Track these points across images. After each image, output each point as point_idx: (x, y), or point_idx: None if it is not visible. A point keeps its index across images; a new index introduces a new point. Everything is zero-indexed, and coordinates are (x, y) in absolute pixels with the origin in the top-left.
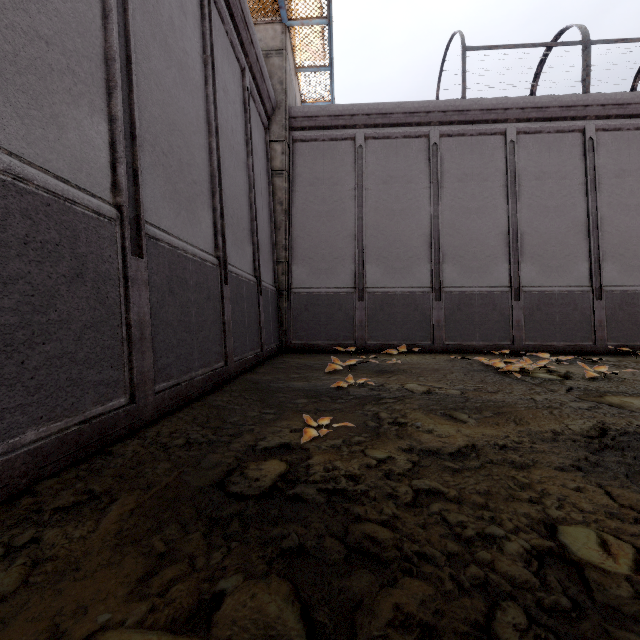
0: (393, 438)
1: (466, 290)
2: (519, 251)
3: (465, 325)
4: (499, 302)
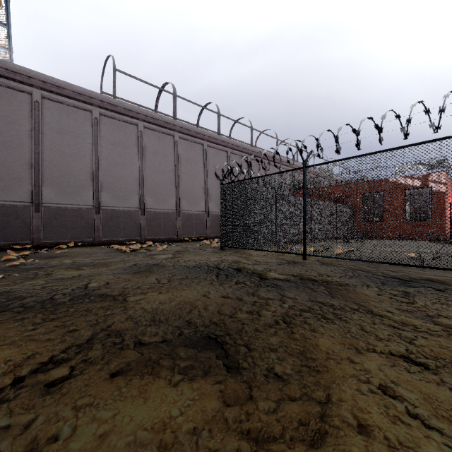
0: (42, 277)
1: (115, 209)
2: (144, 190)
3: (115, 229)
4: (134, 216)
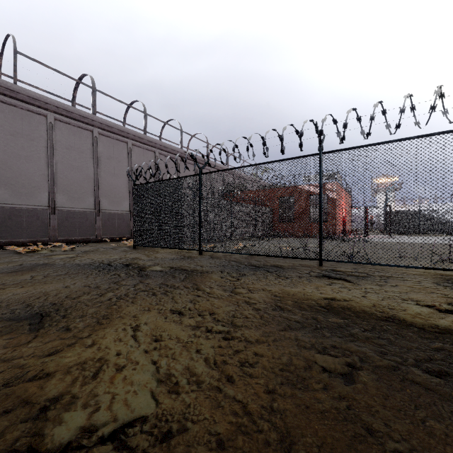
0: None
1: (16, 206)
2: (55, 187)
3: (15, 229)
4: (41, 215)
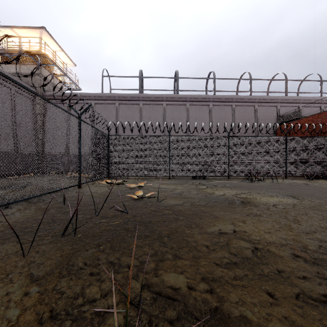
0: None
1: None
2: None
3: None
4: None
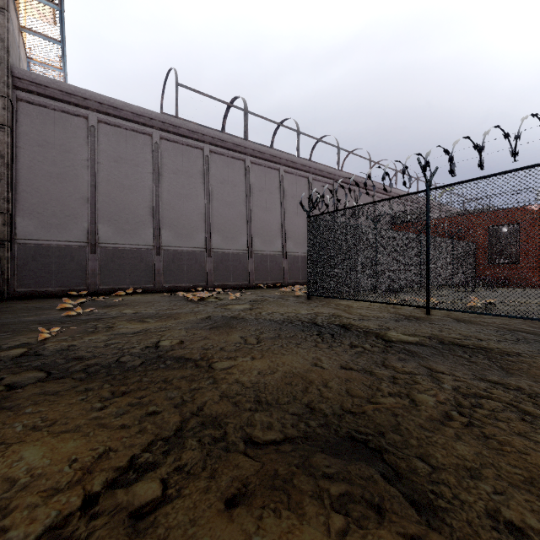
0: (103, 332)
1: (178, 249)
2: (211, 226)
3: (178, 273)
4: (199, 258)
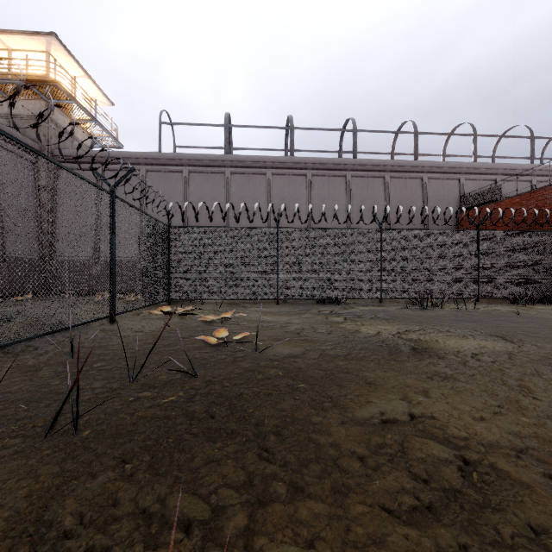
0: None
1: None
2: None
3: None
4: None
